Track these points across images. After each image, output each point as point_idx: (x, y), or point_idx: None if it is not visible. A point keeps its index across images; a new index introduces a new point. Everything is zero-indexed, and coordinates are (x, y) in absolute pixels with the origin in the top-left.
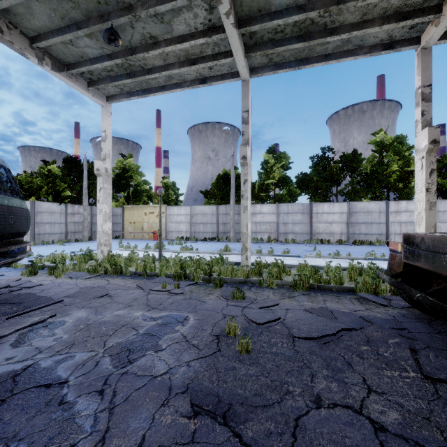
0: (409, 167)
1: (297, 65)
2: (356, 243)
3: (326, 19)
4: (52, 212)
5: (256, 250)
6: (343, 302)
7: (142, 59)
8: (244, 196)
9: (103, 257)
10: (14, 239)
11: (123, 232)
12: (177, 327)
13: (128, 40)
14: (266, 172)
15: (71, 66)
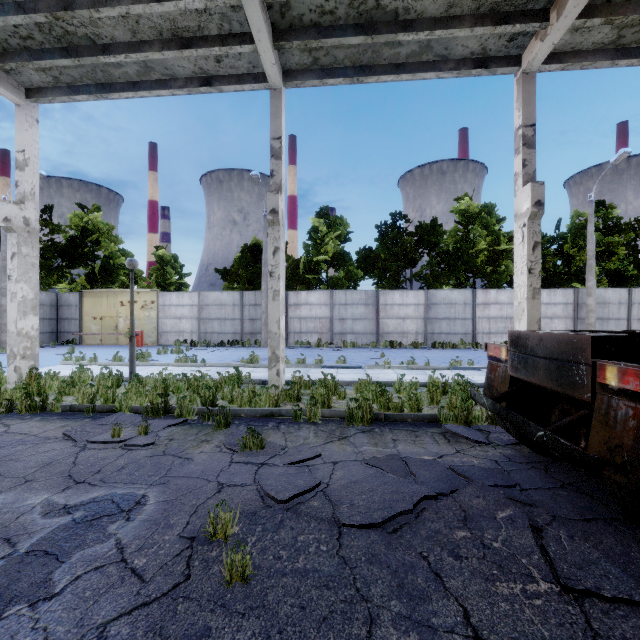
0: (499, 246)
1: (356, 74)
2: (436, 346)
3: (397, 4)
4: None
5: (298, 359)
6: (423, 442)
7: (89, 24)
8: (273, 274)
9: (17, 379)
10: None
11: (81, 333)
12: (113, 525)
13: None
14: (315, 244)
15: None
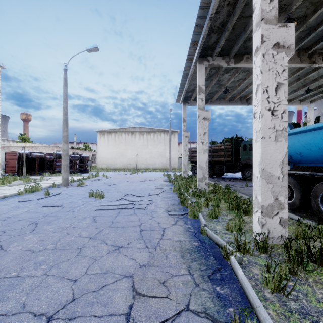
0: None
1: None
2: None
3: None
4: None
5: None
6: None
7: None
8: None
9: None
10: None
11: None
12: None
13: (317, 85)
14: None
15: (292, 100)
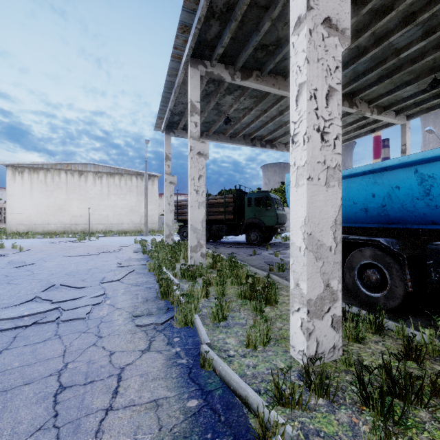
0: None
1: None
2: None
3: None
4: (286, 213)
5: None
6: None
7: None
8: None
9: None
10: (283, 225)
11: None
12: None
13: None
14: None
15: None
